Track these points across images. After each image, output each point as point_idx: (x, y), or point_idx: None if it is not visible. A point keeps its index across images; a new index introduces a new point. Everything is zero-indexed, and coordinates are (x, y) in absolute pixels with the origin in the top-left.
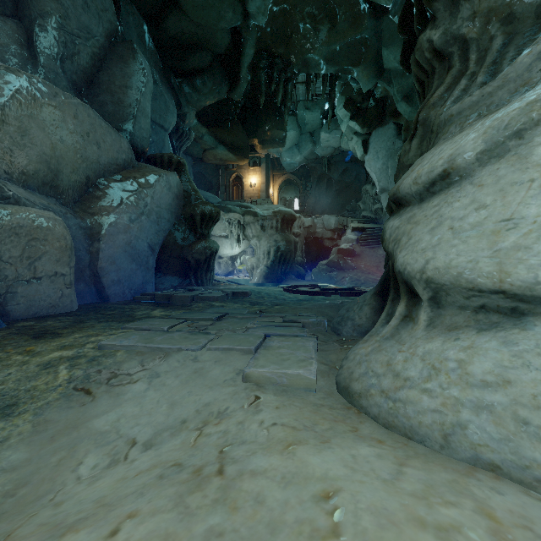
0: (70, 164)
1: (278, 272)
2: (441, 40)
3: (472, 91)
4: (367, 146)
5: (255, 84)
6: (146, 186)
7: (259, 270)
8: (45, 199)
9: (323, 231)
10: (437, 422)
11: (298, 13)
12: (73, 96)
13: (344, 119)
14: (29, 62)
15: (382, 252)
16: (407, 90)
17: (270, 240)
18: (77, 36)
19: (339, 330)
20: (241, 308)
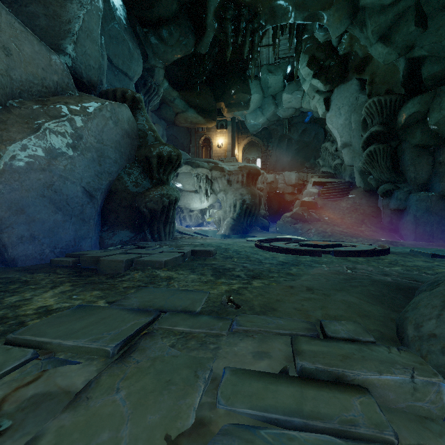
0: None
1: (244, 224)
2: None
3: None
4: (328, 104)
5: (222, 49)
6: (80, 113)
7: (226, 222)
8: None
9: (284, 186)
10: None
11: None
12: None
13: (307, 78)
14: None
15: (345, 204)
16: (385, 28)
17: (236, 194)
18: None
19: None
20: (197, 285)
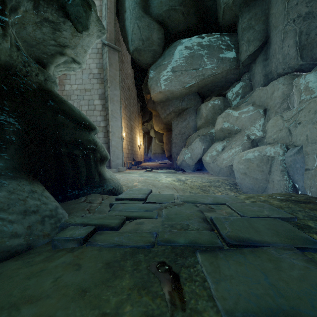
0: None
1: None
2: None
3: None
4: None
5: None
6: None
7: None
8: None
9: None
10: None
11: None
12: None
13: None
14: None
15: None
16: None
17: None
18: None
19: None
20: None
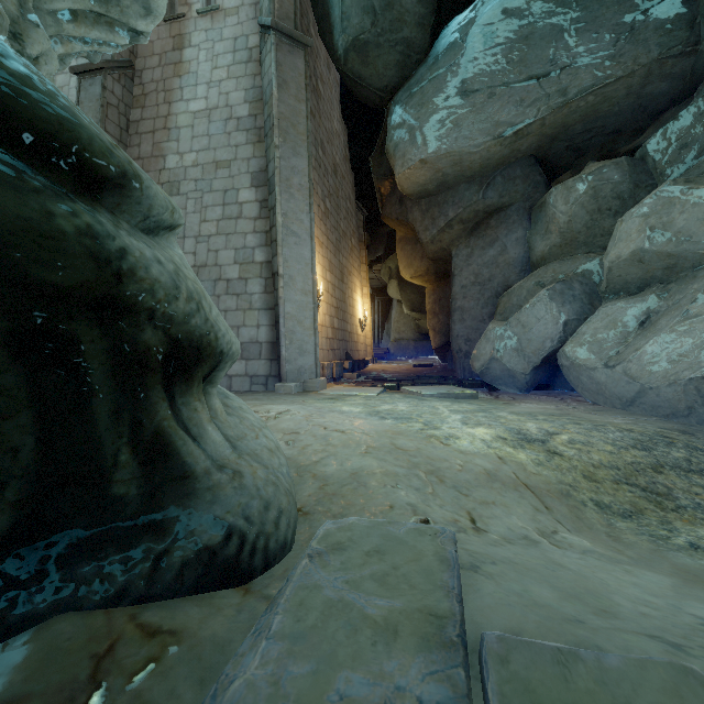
0: None
1: None
2: None
3: None
4: None
5: None
6: None
7: None
8: None
9: None
10: None
11: None
12: None
13: None
14: None
15: None
16: None
17: None
18: None
19: None
20: None
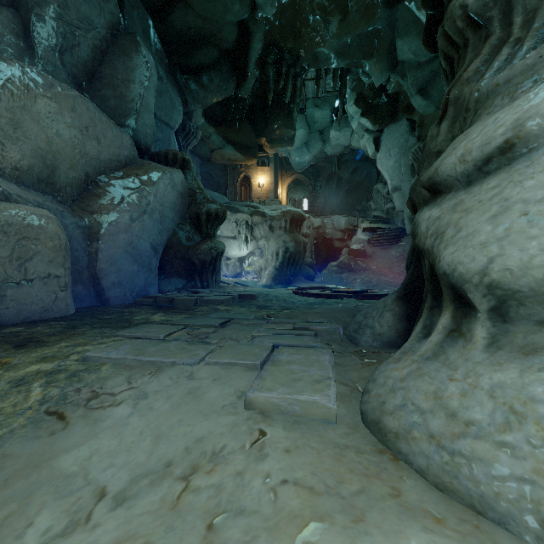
0: (68, 160)
1: (287, 274)
2: (478, 3)
3: (519, 59)
4: (378, 144)
5: (263, 81)
6: (149, 183)
7: (268, 271)
8: (40, 196)
9: (333, 231)
10: (528, 497)
11: (308, 5)
12: (70, 88)
13: (355, 116)
14: (25, 54)
15: (394, 253)
16: (423, 82)
17: (279, 241)
18: (77, 27)
19: (356, 339)
20: (247, 312)
